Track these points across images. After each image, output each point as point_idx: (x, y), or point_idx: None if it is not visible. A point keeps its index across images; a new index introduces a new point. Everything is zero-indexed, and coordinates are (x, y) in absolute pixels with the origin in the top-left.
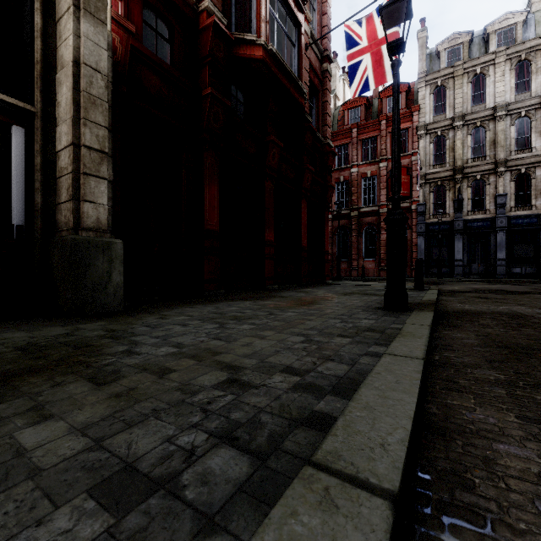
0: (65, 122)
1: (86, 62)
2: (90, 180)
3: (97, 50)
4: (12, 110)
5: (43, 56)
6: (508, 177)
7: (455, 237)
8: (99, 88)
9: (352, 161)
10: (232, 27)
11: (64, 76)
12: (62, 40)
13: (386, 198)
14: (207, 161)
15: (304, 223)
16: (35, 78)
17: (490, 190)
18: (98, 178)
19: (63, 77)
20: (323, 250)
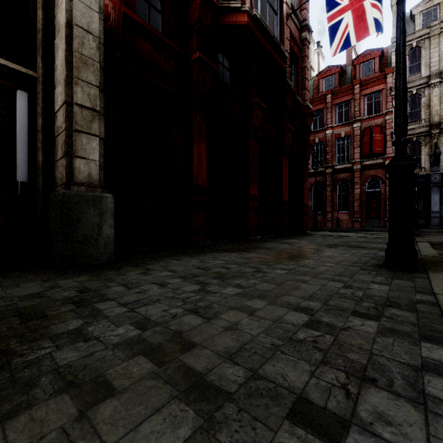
0: (60, 83)
1: (78, 23)
2: (82, 137)
3: (89, 12)
4: (15, 75)
5: (44, 25)
6: None
7: (431, 190)
8: (90, 49)
9: (326, 123)
10: None
11: (60, 40)
12: (58, 7)
13: (360, 155)
14: (195, 122)
15: (285, 179)
16: (37, 46)
17: None
18: (90, 135)
19: (59, 41)
20: (302, 203)
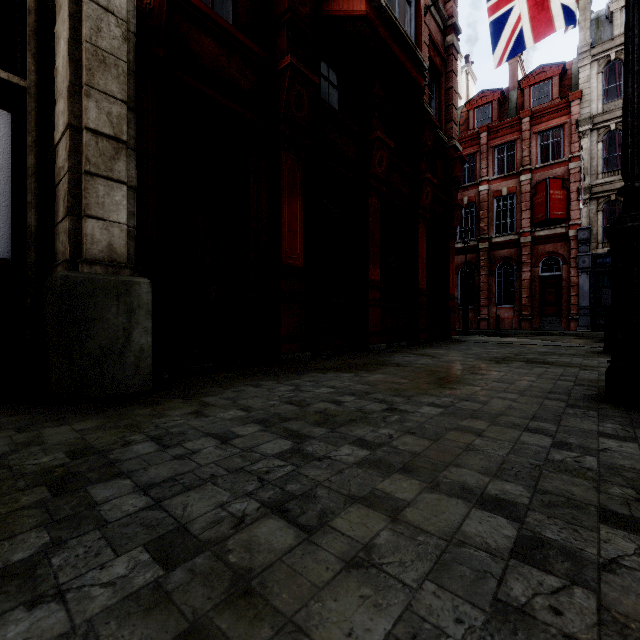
0: (62, 96)
1: None
2: (97, 184)
3: None
4: None
5: (39, 3)
6: None
7: None
8: (112, 38)
9: (479, 175)
10: None
11: (61, 24)
12: None
13: (530, 222)
14: (286, 166)
15: (422, 256)
16: (27, 36)
17: None
18: (110, 181)
19: (60, 26)
20: (446, 294)
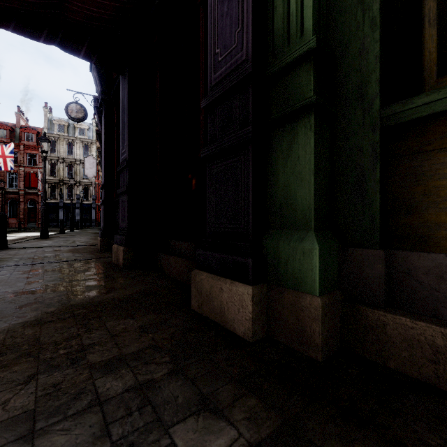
0: None
1: None
2: None
3: None
4: None
5: None
6: (81, 187)
7: (60, 210)
8: None
9: None
10: None
11: None
12: None
13: (24, 186)
14: None
15: None
16: None
17: (75, 191)
18: None
19: None
20: None
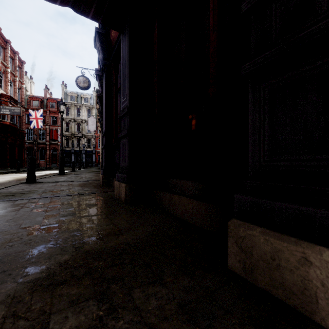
0: None
1: None
2: None
3: None
4: None
5: None
6: (86, 139)
7: (72, 155)
8: None
9: None
10: (1, 117)
11: None
12: None
13: (49, 139)
14: None
15: (17, 153)
16: None
17: (82, 142)
18: None
19: None
20: (22, 159)
